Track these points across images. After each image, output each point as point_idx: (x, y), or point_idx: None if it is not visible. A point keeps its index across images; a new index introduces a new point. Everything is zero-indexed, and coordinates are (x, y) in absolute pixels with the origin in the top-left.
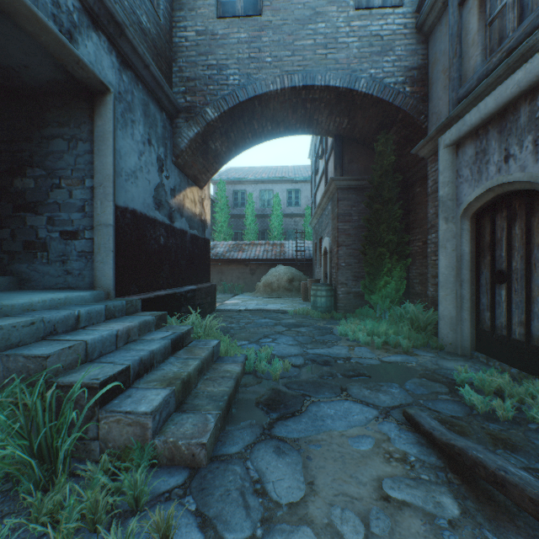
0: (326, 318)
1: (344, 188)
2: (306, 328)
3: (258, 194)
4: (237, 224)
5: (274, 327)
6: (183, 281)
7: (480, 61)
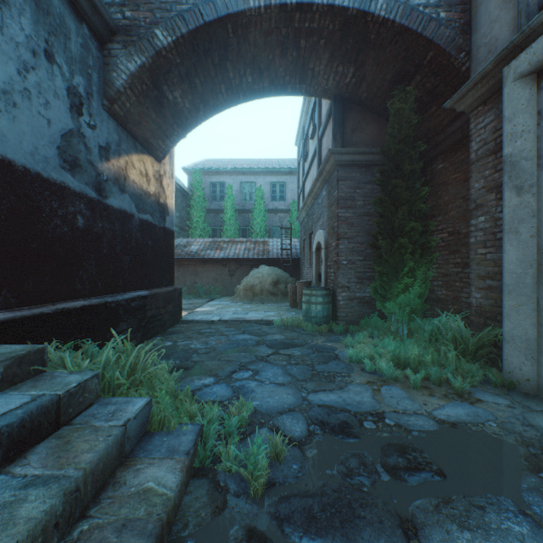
0: (323, 332)
1: (346, 164)
2: (301, 350)
3: (239, 187)
4: (216, 220)
5: (256, 348)
6: (125, 285)
7: None
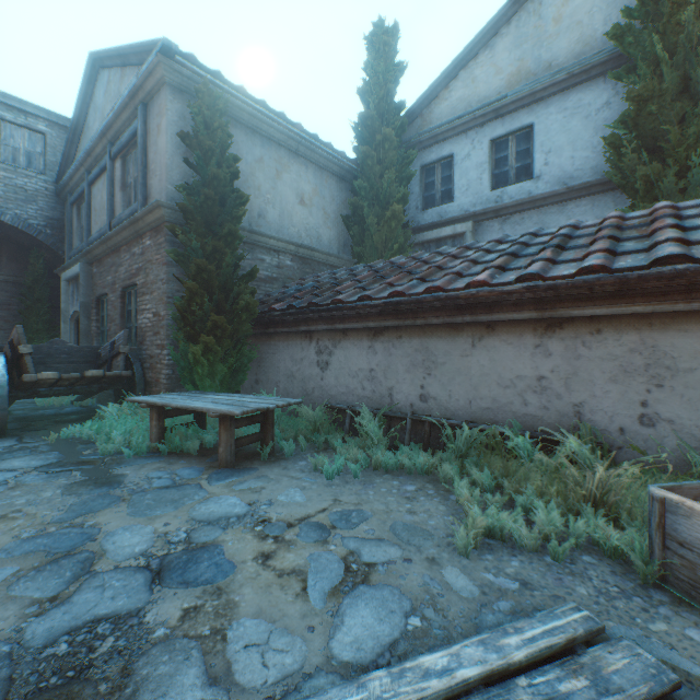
0: None
1: (4, 281)
2: None
3: None
4: None
5: None
6: None
7: (79, 244)
